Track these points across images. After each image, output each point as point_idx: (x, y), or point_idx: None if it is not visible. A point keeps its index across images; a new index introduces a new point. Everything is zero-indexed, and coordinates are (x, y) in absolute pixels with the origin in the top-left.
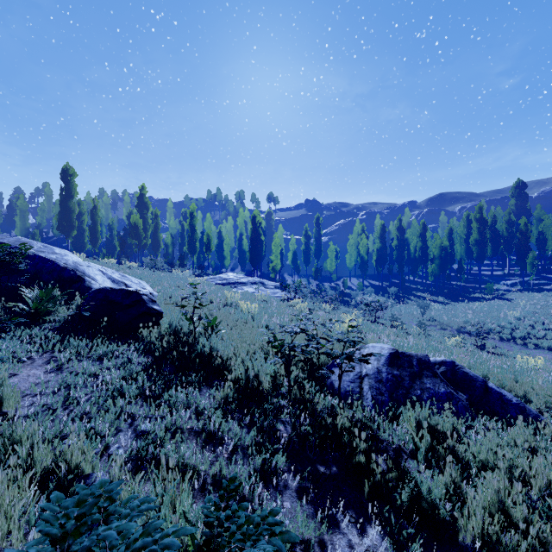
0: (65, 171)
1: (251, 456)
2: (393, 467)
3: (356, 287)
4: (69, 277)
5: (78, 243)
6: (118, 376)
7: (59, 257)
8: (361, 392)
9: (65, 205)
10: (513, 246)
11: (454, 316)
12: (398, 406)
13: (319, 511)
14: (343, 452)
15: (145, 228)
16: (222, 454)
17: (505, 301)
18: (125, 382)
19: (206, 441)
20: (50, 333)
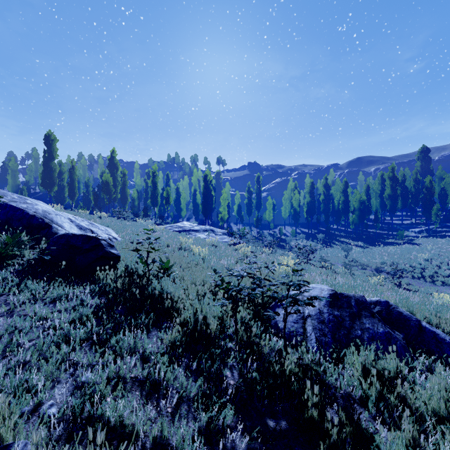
0: (48, 136)
1: (196, 410)
2: (346, 420)
3: (290, 234)
4: (37, 224)
5: (59, 197)
6: (66, 320)
7: (29, 206)
8: (305, 333)
9: (48, 165)
10: (419, 200)
11: (373, 258)
12: (341, 347)
13: None
14: (293, 403)
15: (115, 185)
16: (165, 409)
17: (414, 245)
18: (75, 325)
19: (150, 392)
20: (9, 276)
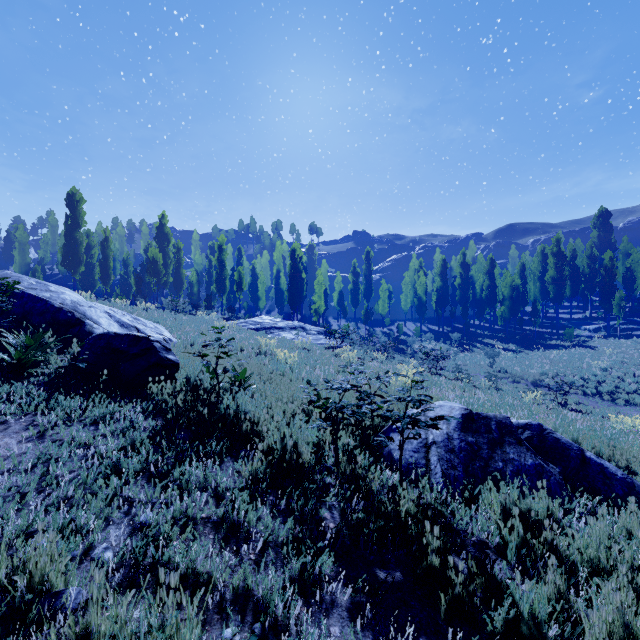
0: (71, 196)
1: (286, 557)
2: (477, 571)
3: (413, 333)
4: (65, 319)
5: (87, 281)
6: (115, 446)
7: (54, 295)
8: (428, 465)
9: (71, 236)
10: (596, 285)
11: (529, 367)
12: (476, 483)
13: (380, 639)
14: (409, 550)
15: (165, 264)
16: (247, 555)
17: (588, 349)
18: (125, 454)
19: (227, 535)
20: (34, 389)
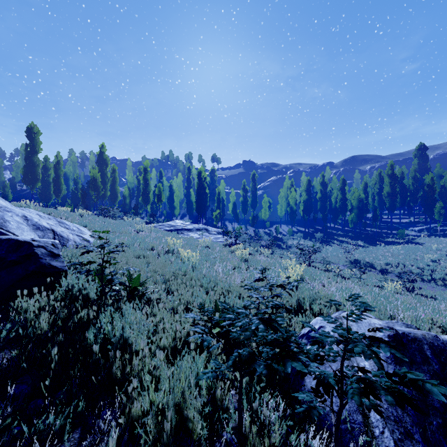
0: (30, 129)
1: None
2: None
3: (286, 233)
4: None
5: (45, 194)
6: None
7: None
8: (368, 426)
9: (30, 160)
10: (418, 198)
11: (376, 259)
12: None
13: None
14: None
15: (104, 182)
16: None
17: (418, 245)
18: None
19: None
20: None
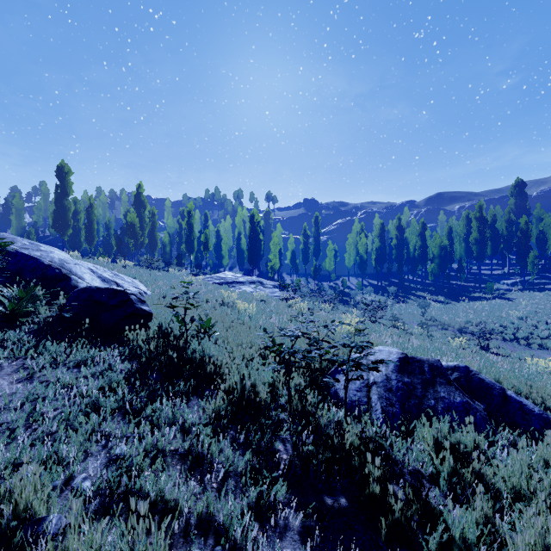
0: (61, 168)
1: (245, 486)
2: (413, 497)
3: (355, 287)
4: (53, 275)
5: (74, 242)
6: (95, 387)
7: (43, 254)
8: (369, 403)
9: (61, 203)
10: (513, 245)
11: (456, 316)
12: (411, 419)
13: None
14: (353, 479)
15: (142, 227)
16: (210, 484)
17: (506, 300)
18: (104, 393)
19: (192, 466)
20: (25, 336)
